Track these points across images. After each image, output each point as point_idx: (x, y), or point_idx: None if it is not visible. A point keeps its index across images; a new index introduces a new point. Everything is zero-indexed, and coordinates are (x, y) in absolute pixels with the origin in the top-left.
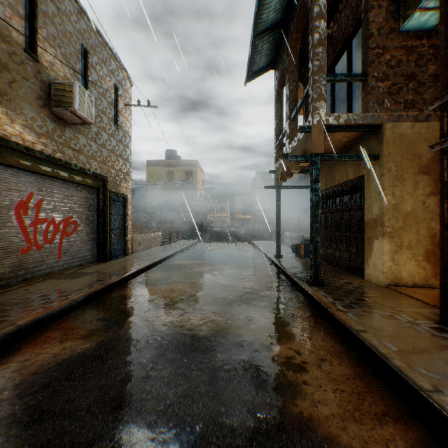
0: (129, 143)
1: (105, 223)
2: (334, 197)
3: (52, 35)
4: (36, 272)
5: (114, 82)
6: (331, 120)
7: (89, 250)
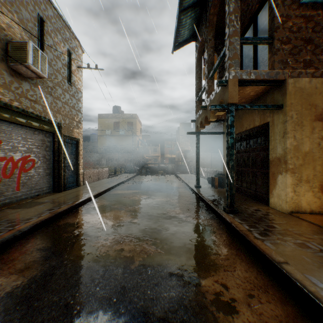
0: (81, 97)
1: (59, 161)
2: (241, 141)
3: (10, 1)
4: None
5: (68, 48)
6: (244, 75)
7: (46, 183)
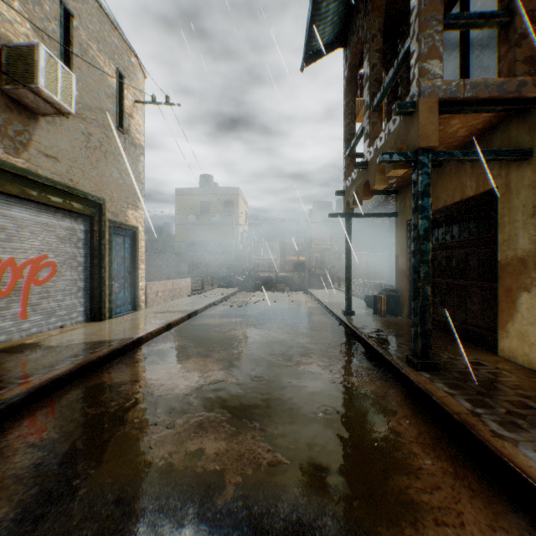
0: (141, 155)
1: (102, 266)
2: (433, 228)
3: None
4: None
5: (117, 67)
6: (451, 90)
7: (77, 304)
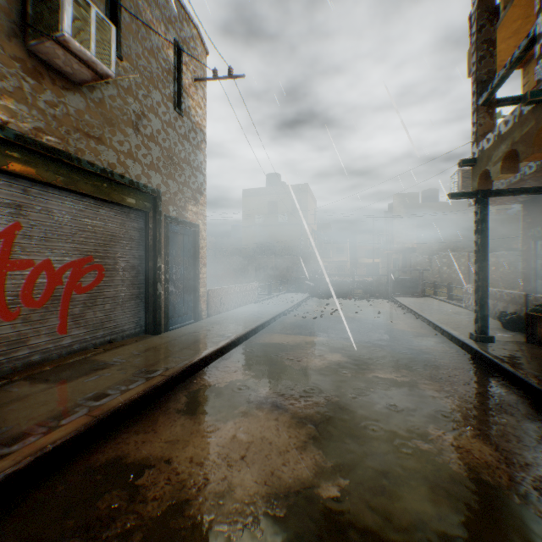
0: (202, 143)
1: (156, 270)
2: None
3: None
4: (4, 363)
5: (174, 38)
6: None
7: (128, 314)
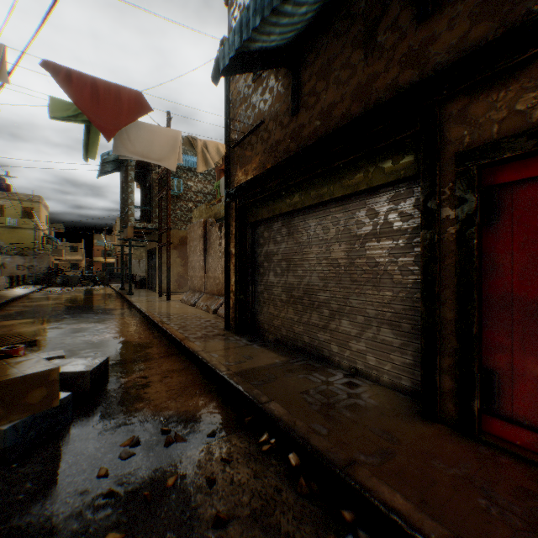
0: None
1: None
2: (154, 254)
3: None
4: None
5: None
6: (137, 225)
7: None
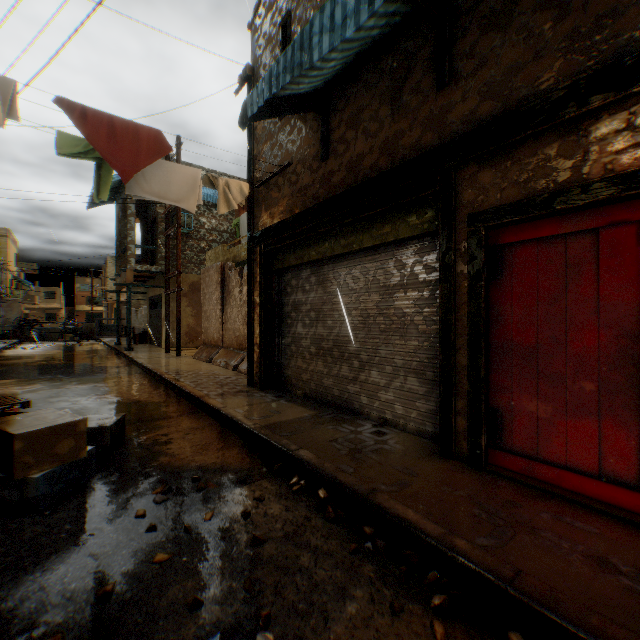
0: None
1: None
2: (158, 302)
3: None
4: None
5: None
6: (138, 267)
7: None
